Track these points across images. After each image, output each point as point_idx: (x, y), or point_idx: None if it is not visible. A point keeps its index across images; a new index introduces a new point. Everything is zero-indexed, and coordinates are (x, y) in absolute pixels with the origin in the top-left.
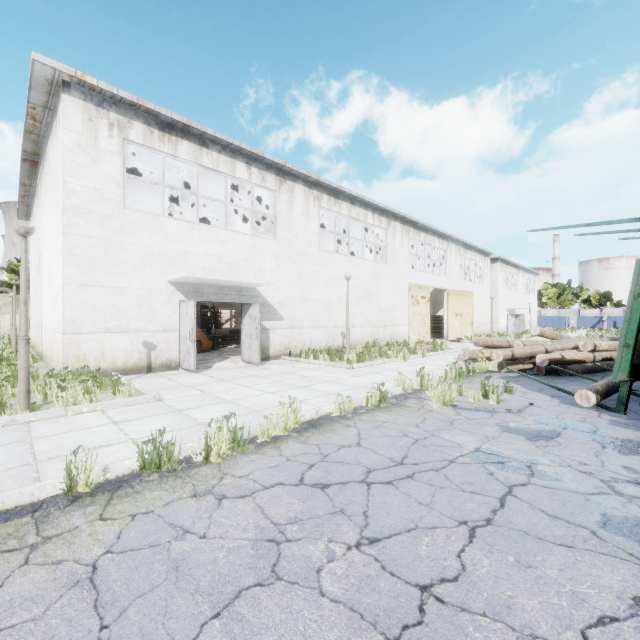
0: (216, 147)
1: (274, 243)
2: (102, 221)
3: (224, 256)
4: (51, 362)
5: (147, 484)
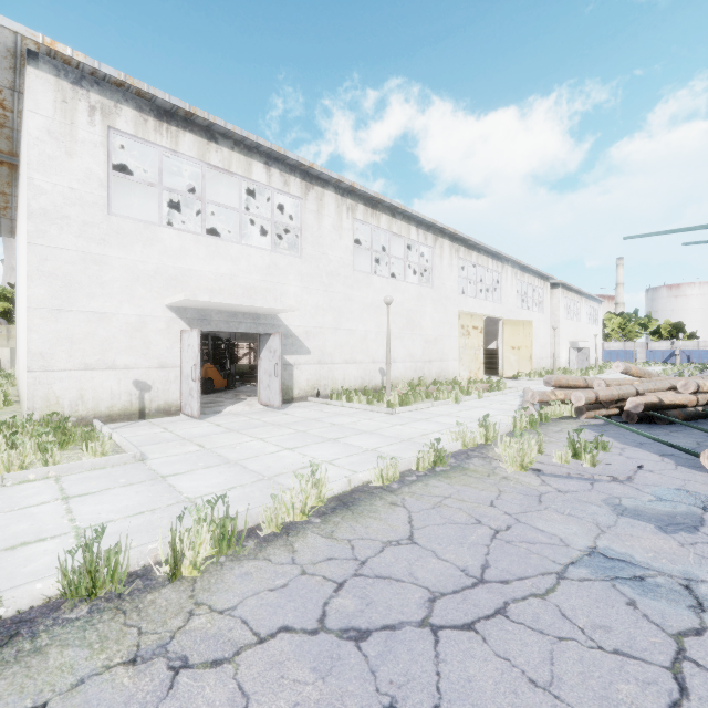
0: (227, 142)
1: (299, 261)
2: (80, 229)
3: (237, 276)
4: (22, 406)
5: (62, 629)
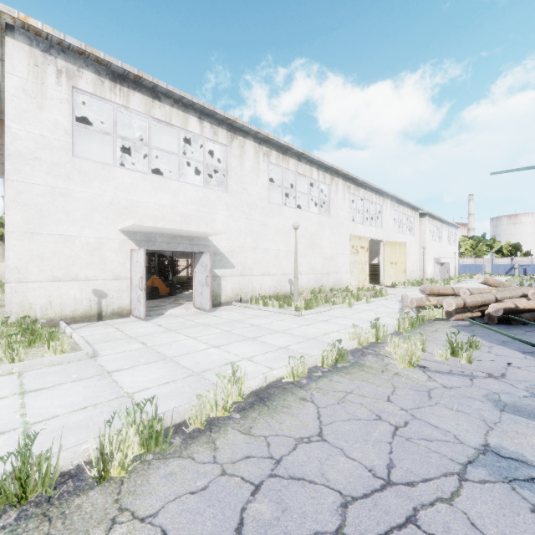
0: (168, 101)
1: (225, 195)
2: (49, 168)
3: (176, 206)
4: None
5: None
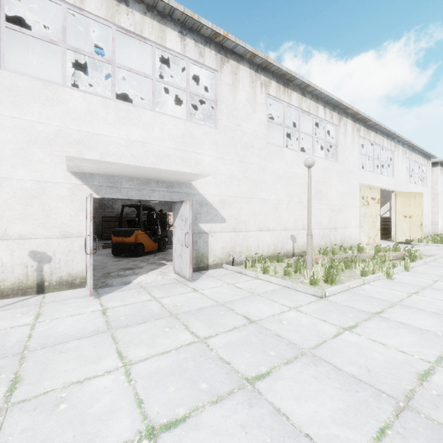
0: (139, 6)
1: (214, 131)
2: None
3: (150, 143)
4: None
5: None
